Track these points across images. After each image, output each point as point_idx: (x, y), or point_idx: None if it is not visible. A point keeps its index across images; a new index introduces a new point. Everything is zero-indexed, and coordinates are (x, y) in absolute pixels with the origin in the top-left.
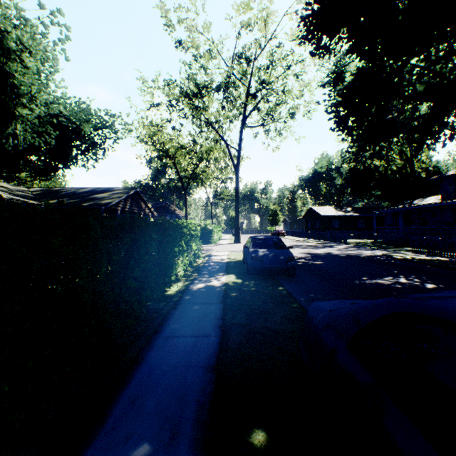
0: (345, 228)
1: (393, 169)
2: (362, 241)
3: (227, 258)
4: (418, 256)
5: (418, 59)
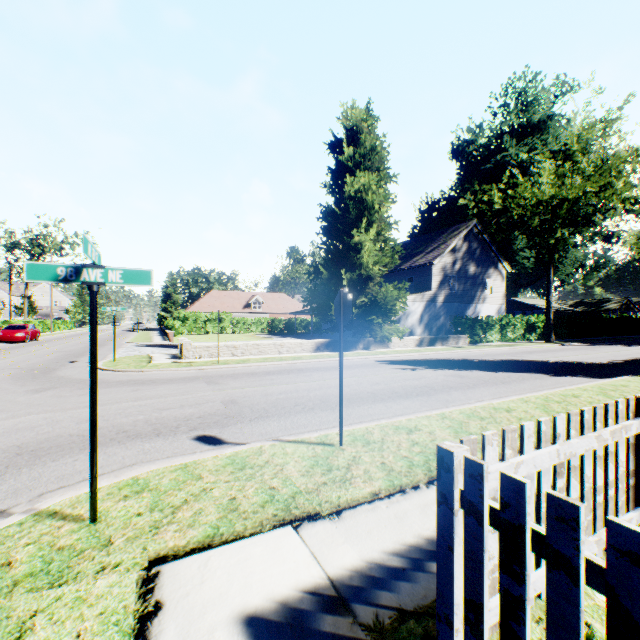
0: None
1: None
2: None
3: None
4: None
5: None
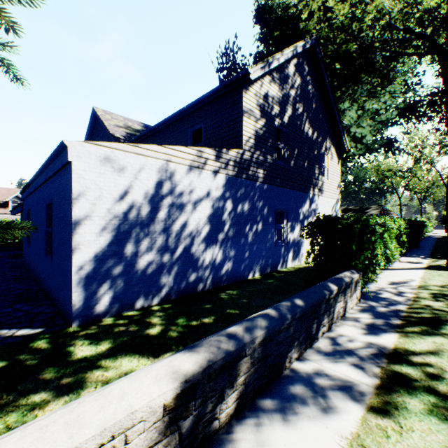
0: None
1: None
2: None
3: (438, 235)
4: None
5: None
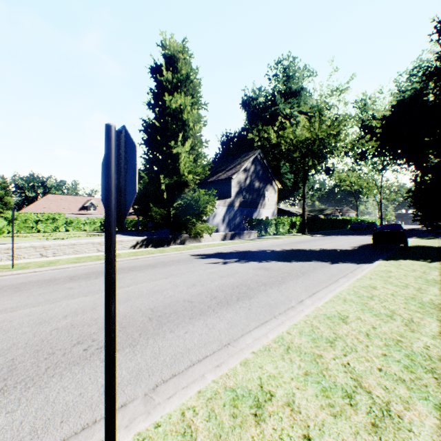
0: None
1: None
2: None
3: None
4: None
5: None
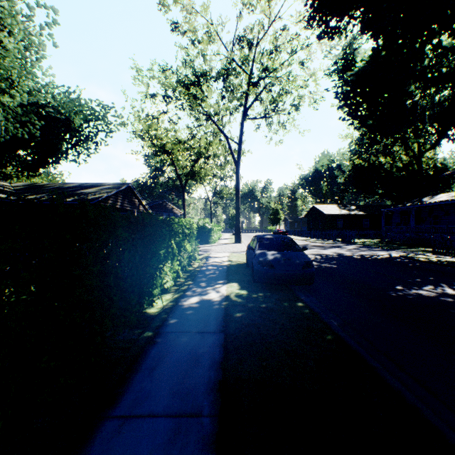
0: (349, 227)
1: (399, 167)
2: (369, 241)
3: (228, 261)
4: (443, 257)
5: (439, 39)
